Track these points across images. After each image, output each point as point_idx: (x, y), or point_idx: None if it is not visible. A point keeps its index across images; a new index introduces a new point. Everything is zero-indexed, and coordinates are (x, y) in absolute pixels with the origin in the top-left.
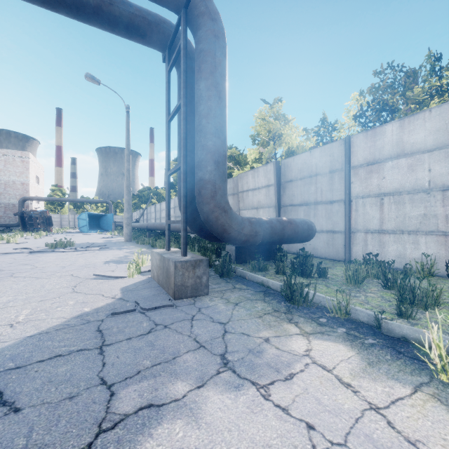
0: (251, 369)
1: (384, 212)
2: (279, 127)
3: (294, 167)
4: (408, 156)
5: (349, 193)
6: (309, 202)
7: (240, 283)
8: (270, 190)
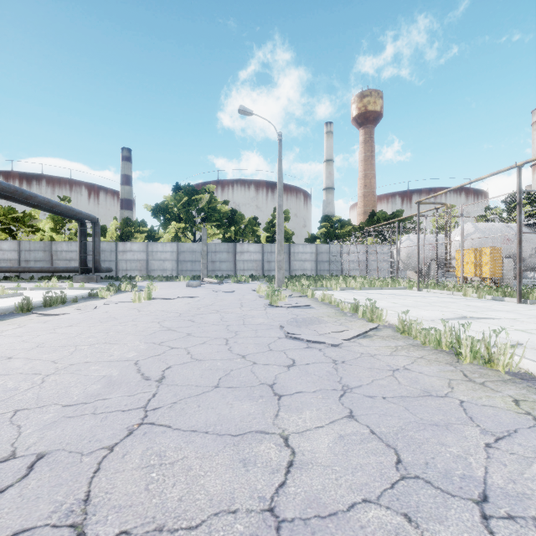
0: None
1: (127, 265)
2: None
3: None
4: (133, 252)
5: (118, 259)
6: (102, 260)
7: (100, 282)
8: None
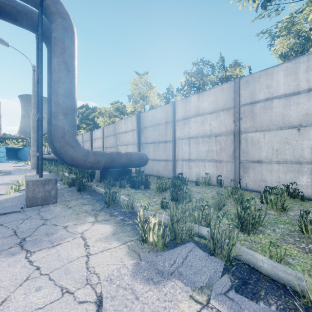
0: (35, 244)
1: (191, 148)
2: (145, 91)
3: (147, 118)
4: (201, 116)
5: (175, 137)
6: (155, 141)
7: (89, 194)
8: (134, 133)
